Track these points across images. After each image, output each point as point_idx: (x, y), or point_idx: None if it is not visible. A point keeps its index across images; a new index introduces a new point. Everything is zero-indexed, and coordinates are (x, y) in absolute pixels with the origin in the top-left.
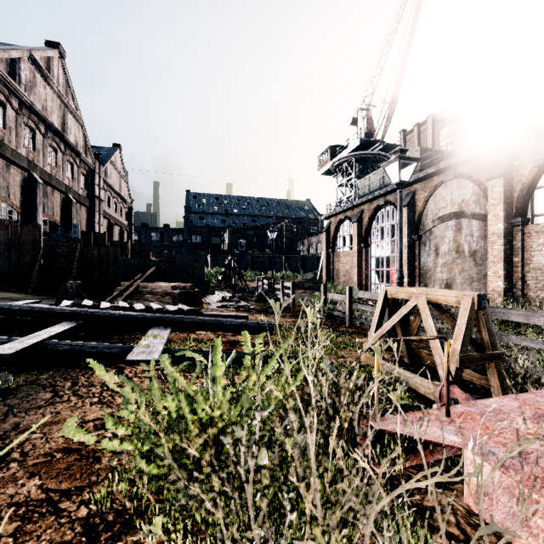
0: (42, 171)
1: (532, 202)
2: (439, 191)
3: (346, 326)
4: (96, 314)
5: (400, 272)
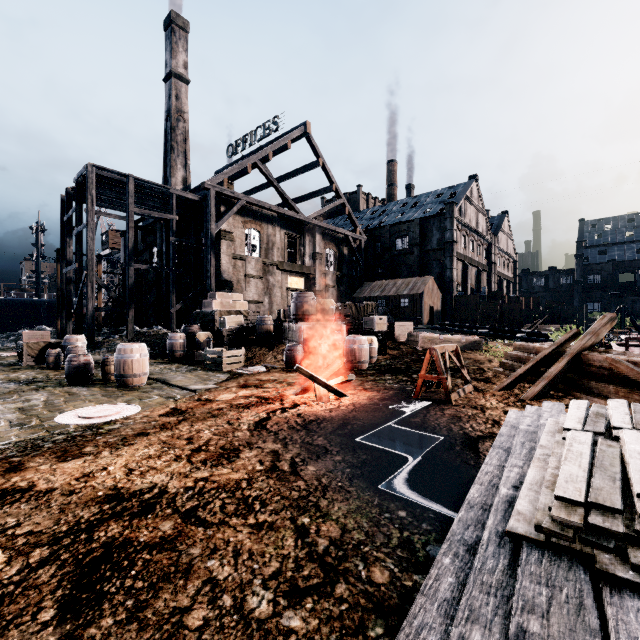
0: (468, 258)
1: None
2: None
3: None
4: (530, 332)
5: None
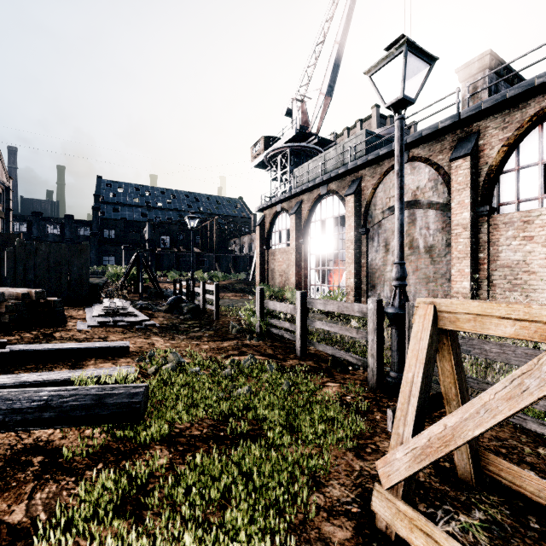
0: None
1: (498, 189)
2: (390, 177)
3: (296, 356)
4: None
5: (402, 266)
